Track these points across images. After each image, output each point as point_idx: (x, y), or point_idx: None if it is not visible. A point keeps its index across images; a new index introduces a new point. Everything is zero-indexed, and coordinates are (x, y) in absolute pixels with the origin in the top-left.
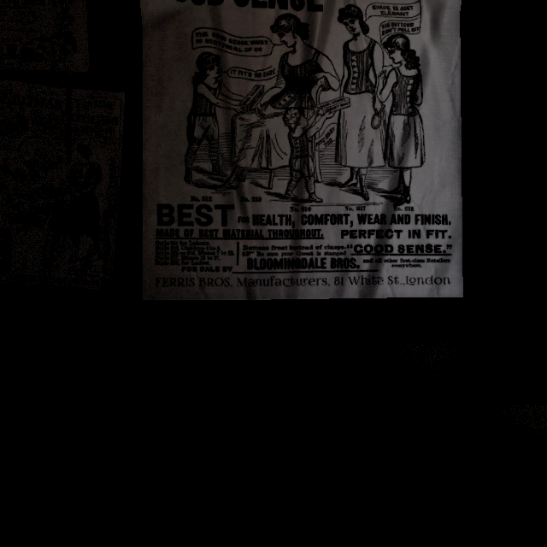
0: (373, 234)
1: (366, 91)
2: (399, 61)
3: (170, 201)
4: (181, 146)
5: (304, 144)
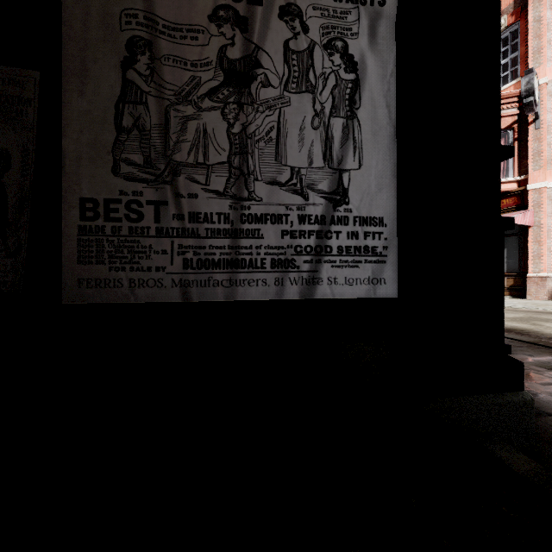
0: (313, 235)
1: (306, 91)
2: (338, 64)
3: (95, 194)
4: (108, 135)
5: (244, 140)
